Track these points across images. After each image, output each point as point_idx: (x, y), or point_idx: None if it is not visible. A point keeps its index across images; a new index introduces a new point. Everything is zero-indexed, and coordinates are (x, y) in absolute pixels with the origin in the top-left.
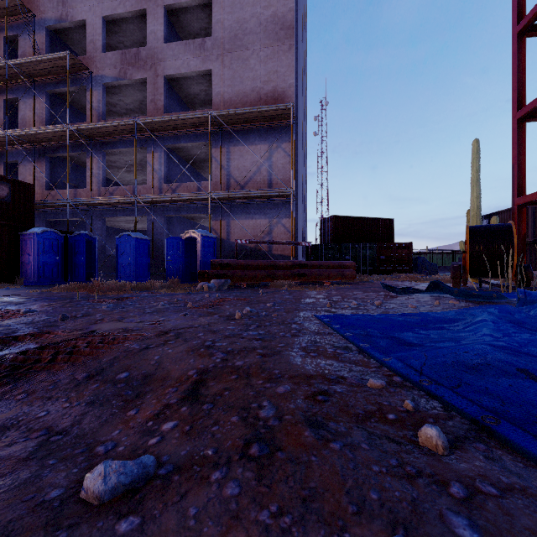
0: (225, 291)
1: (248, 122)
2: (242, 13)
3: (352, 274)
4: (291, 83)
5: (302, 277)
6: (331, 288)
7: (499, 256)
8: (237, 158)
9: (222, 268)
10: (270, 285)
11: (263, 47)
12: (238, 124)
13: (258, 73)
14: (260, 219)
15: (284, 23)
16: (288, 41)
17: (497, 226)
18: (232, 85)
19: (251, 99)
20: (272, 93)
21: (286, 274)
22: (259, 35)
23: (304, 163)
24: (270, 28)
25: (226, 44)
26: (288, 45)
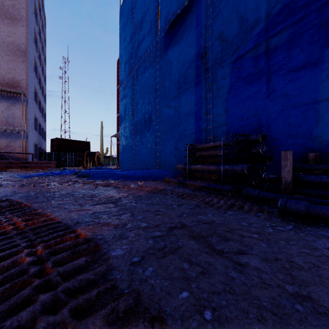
0: None
1: None
2: None
3: (54, 166)
4: (24, 78)
5: (26, 167)
6: (36, 171)
7: (92, 161)
8: None
9: None
10: (7, 171)
11: (6, 54)
12: None
13: (3, 66)
14: (4, 139)
15: (19, 48)
16: (22, 57)
17: (93, 152)
18: None
19: None
20: (12, 79)
21: (17, 166)
22: (3, 48)
23: (40, 106)
24: (11, 47)
25: None
26: (22, 59)
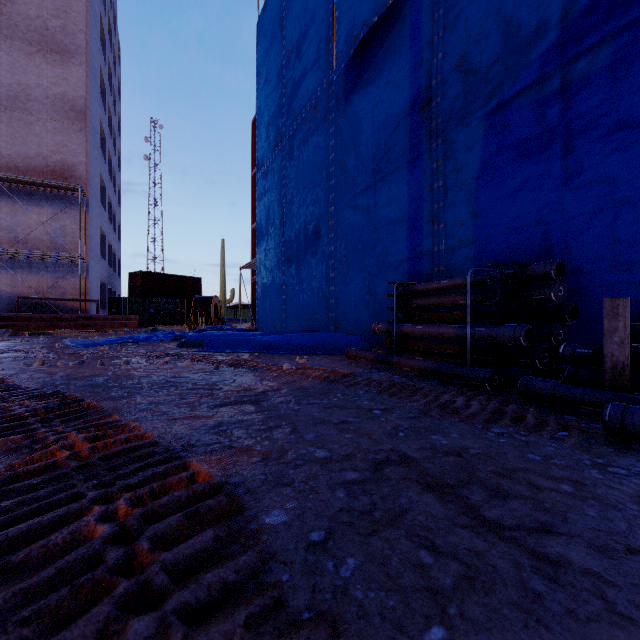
0: (7, 337)
1: (33, 185)
2: (25, 78)
3: (135, 325)
4: (82, 160)
5: (87, 327)
6: (105, 333)
7: (206, 314)
8: (19, 214)
9: (2, 320)
10: (53, 333)
11: (50, 119)
12: (20, 184)
13: (45, 141)
14: (47, 275)
15: (74, 106)
16: (79, 123)
17: (208, 298)
18: (11, 142)
19: (36, 162)
20: (61, 164)
21: (71, 325)
22: (46, 107)
23: (111, 213)
24: (59, 105)
25: (5, 100)
26: (79, 127)
